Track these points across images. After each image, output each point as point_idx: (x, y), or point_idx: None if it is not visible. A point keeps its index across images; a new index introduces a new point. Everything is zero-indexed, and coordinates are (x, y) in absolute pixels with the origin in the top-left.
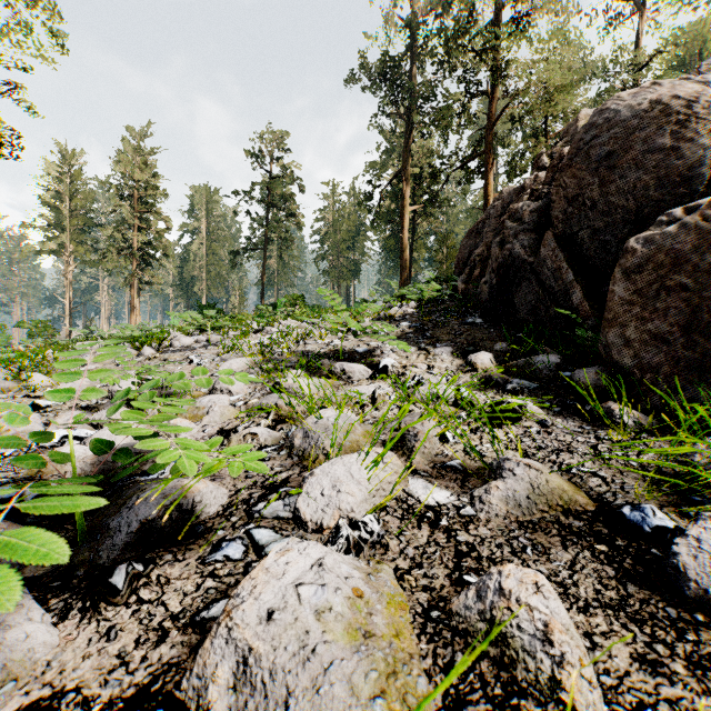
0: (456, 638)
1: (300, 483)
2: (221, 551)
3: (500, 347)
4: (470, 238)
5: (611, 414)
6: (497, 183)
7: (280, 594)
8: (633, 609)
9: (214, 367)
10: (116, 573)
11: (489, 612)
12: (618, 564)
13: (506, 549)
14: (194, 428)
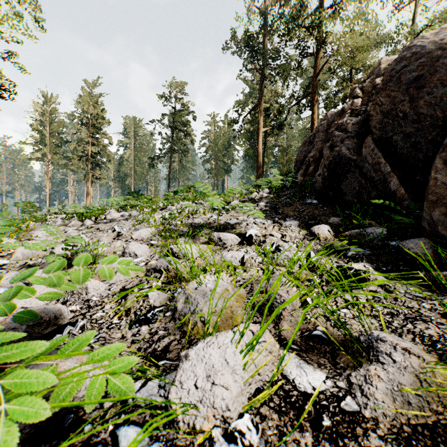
0: None
1: (178, 354)
2: None
3: (334, 221)
4: (305, 146)
5: None
6: (318, 113)
7: None
8: None
9: (129, 234)
10: None
11: None
12: None
13: None
14: (102, 286)
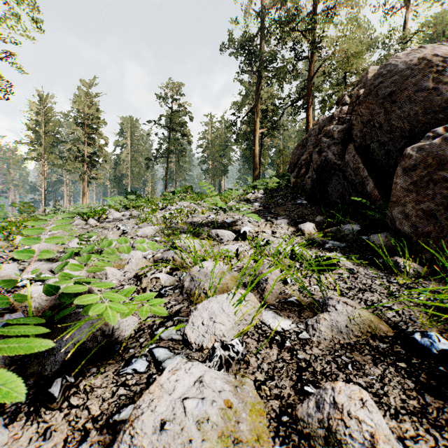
0: (301, 440)
1: (188, 314)
2: (131, 366)
3: (319, 219)
4: (298, 149)
5: (397, 265)
6: (314, 115)
7: (170, 407)
8: (432, 416)
9: (134, 232)
10: (53, 385)
11: (326, 421)
12: (415, 378)
13: (333, 365)
14: (119, 273)
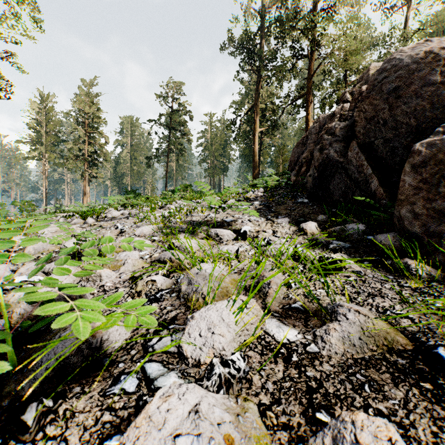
0: None
1: (184, 321)
2: (119, 384)
3: (321, 218)
4: (298, 147)
5: (408, 268)
6: (313, 114)
7: None
8: None
9: (132, 231)
10: (28, 411)
11: None
12: (444, 404)
13: (347, 386)
14: (114, 275)
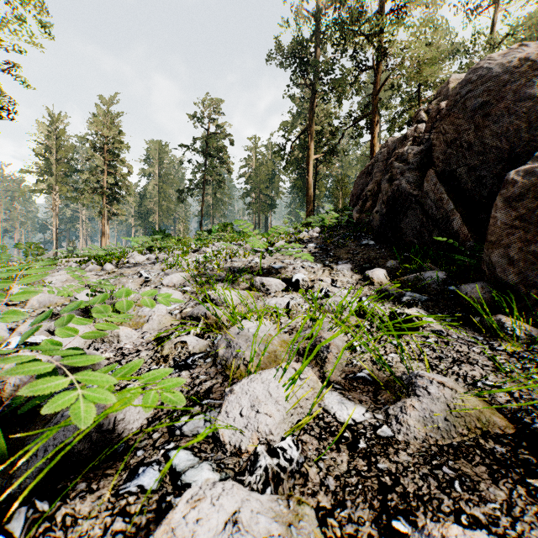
0: None
1: (222, 394)
2: (136, 479)
3: (391, 264)
4: (362, 178)
5: (502, 327)
6: (380, 137)
7: None
8: None
9: (159, 280)
10: (15, 517)
11: None
12: None
13: (432, 483)
14: (135, 335)
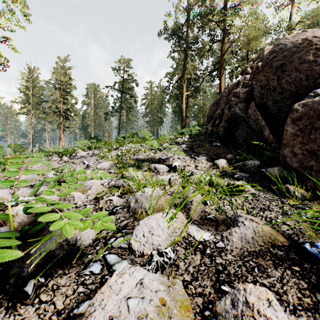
0: None
1: (133, 227)
2: (89, 268)
3: (229, 156)
4: (213, 106)
5: (288, 191)
6: (225, 82)
7: (117, 305)
8: None
9: (95, 166)
10: (28, 284)
11: (240, 317)
12: (307, 280)
13: (243, 269)
14: (83, 196)
